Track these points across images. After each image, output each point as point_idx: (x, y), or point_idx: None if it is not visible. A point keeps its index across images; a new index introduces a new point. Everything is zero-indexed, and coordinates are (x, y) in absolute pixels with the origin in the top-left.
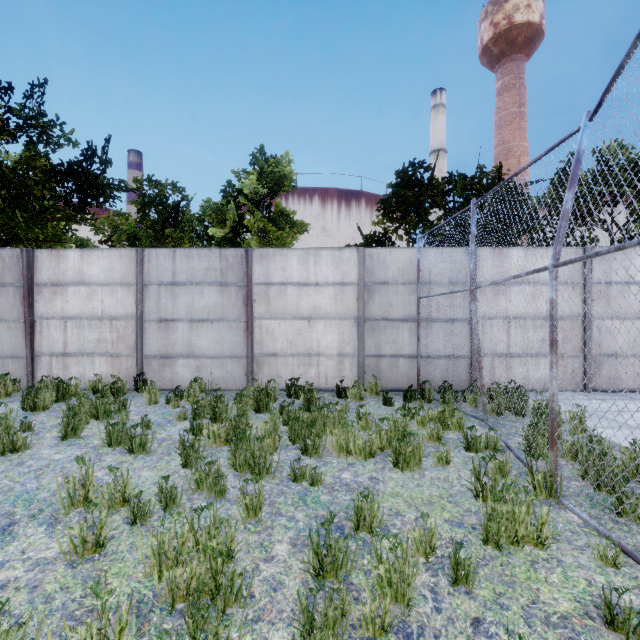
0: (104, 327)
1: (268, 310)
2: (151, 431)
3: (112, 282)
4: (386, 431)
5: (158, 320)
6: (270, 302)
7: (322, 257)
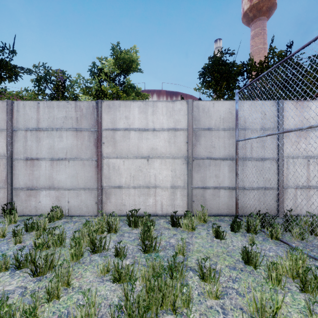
0: None
1: (114, 151)
2: None
3: None
4: None
5: (25, 159)
6: (116, 144)
7: (158, 108)
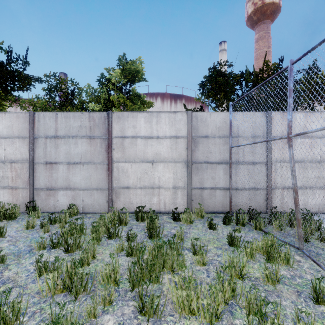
0: (6, 168)
1: (123, 156)
2: (4, 266)
3: (12, 136)
4: (228, 280)
5: (45, 163)
6: (125, 150)
7: (162, 118)
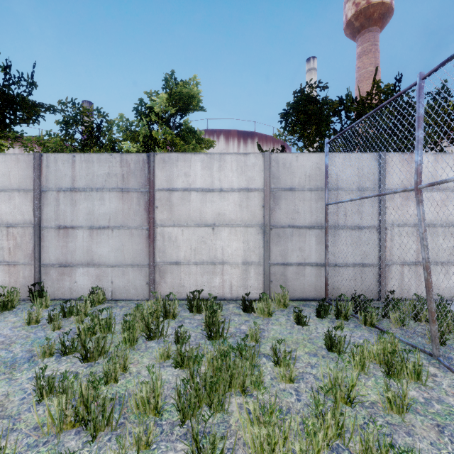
0: (0, 234)
1: (171, 217)
2: None
3: (9, 188)
4: (332, 409)
5: (57, 227)
6: (173, 209)
7: (226, 162)
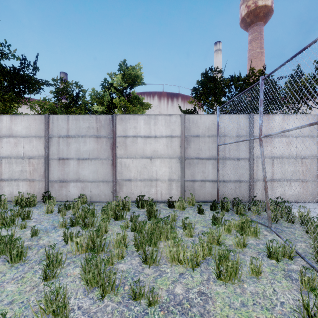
0: (25, 163)
1: (125, 152)
2: (37, 237)
3: (30, 135)
4: (207, 242)
5: (58, 159)
6: (127, 148)
7: (159, 120)
